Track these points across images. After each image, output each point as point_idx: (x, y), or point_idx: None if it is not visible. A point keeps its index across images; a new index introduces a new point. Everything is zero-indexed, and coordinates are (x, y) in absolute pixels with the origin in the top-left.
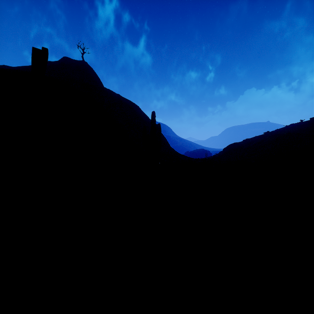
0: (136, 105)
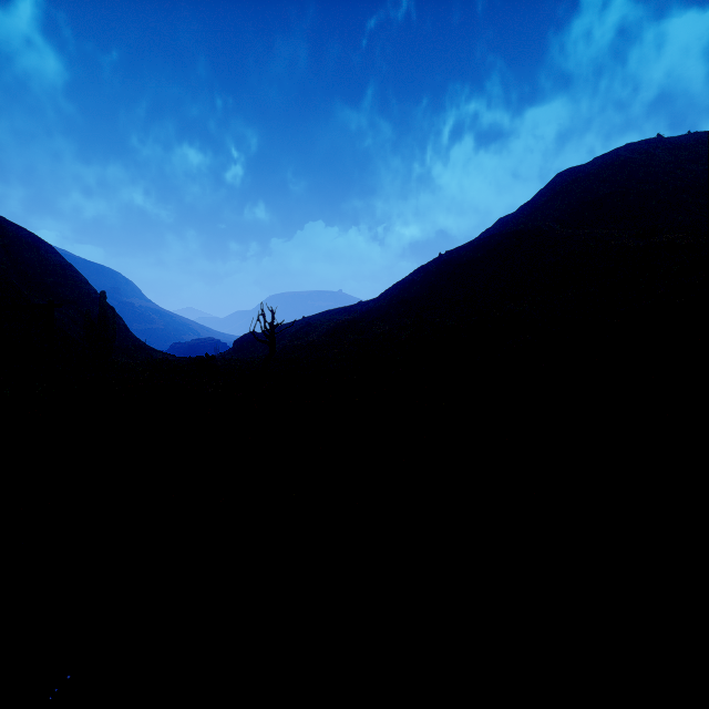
0: (46, 244)
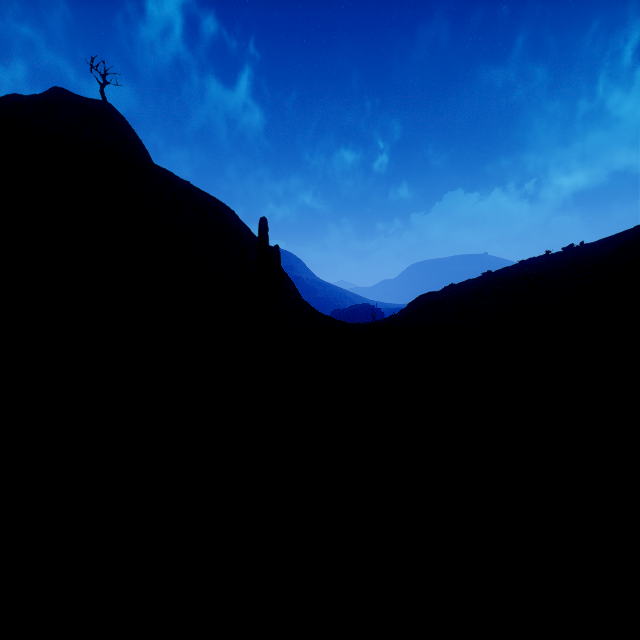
0: (227, 208)
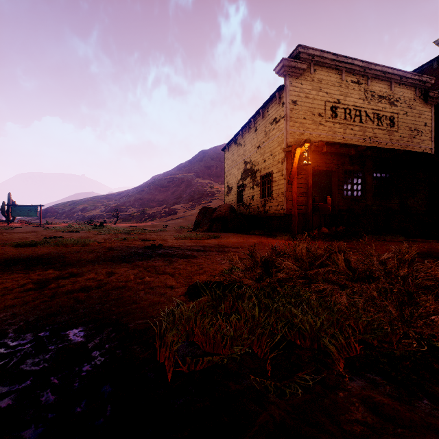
0: None
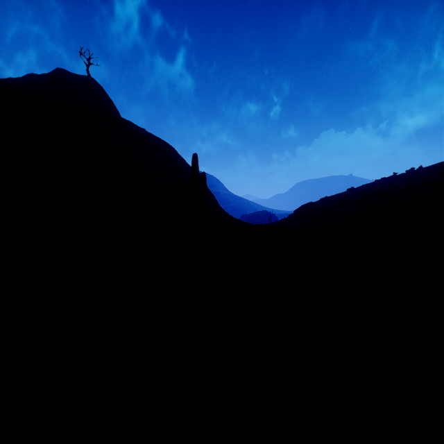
0: (170, 146)
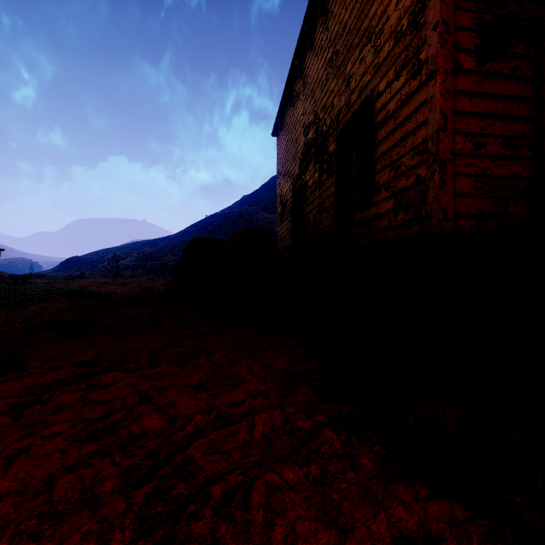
0: None
